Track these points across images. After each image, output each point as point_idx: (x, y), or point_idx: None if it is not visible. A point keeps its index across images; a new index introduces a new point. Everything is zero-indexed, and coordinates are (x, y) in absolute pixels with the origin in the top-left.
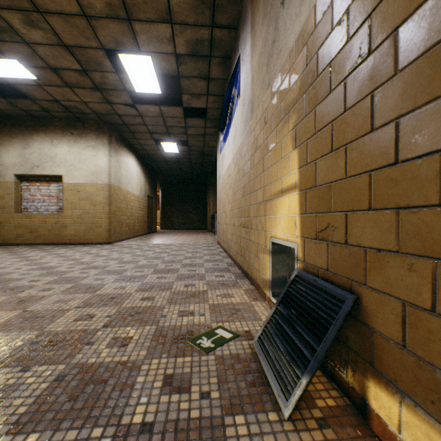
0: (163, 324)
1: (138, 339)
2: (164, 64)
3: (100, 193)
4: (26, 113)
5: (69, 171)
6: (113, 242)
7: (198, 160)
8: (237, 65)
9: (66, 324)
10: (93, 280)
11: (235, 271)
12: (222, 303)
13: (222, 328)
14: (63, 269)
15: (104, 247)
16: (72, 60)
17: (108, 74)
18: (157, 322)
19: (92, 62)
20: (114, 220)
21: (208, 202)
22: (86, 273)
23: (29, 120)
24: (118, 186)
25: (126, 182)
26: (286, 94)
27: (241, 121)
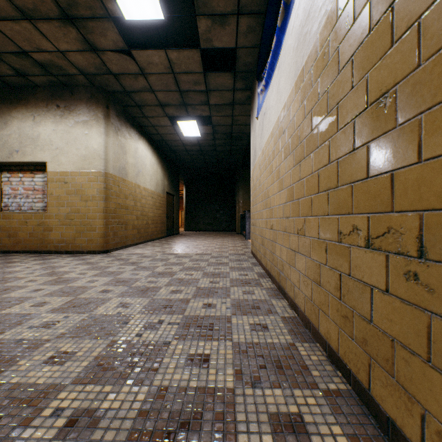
0: None
1: None
2: None
3: (92, 184)
4: (0, 81)
5: (55, 156)
6: (111, 250)
7: (225, 147)
8: None
9: None
10: None
11: (327, 380)
12: None
13: None
14: None
15: (92, 258)
16: None
17: None
18: None
19: None
20: (114, 220)
21: (237, 200)
22: None
23: (8, 92)
24: (121, 176)
25: (134, 172)
26: None
27: None
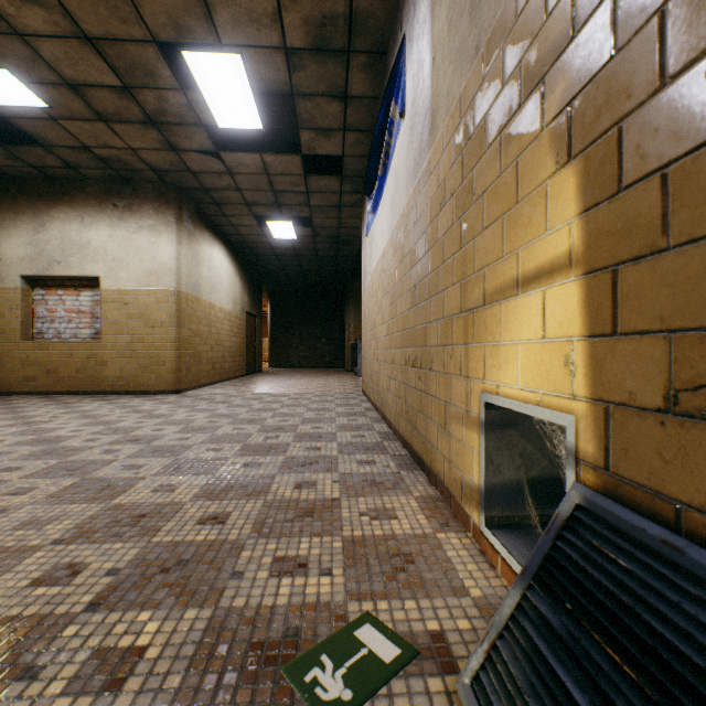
0: (231, 601)
1: (158, 658)
2: (265, 70)
3: (162, 306)
4: (39, 172)
5: (111, 269)
6: (184, 389)
7: (330, 251)
8: (399, 56)
9: (8, 595)
10: (120, 470)
11: (395, 452)
12: (373, 535)
13: (374, 622)
14: (77, 442)
15: (167, 398)
16: (103, 68)
17: (168, 94)
18: (218, 596)
19: (138, 70)
20: (187, 352)
21: (346, 323)
22: (114, 453)
23: (45, 184)
24: (194, 295)
25: (208, 288)
26: (535, 37)
27: (408, 161)
